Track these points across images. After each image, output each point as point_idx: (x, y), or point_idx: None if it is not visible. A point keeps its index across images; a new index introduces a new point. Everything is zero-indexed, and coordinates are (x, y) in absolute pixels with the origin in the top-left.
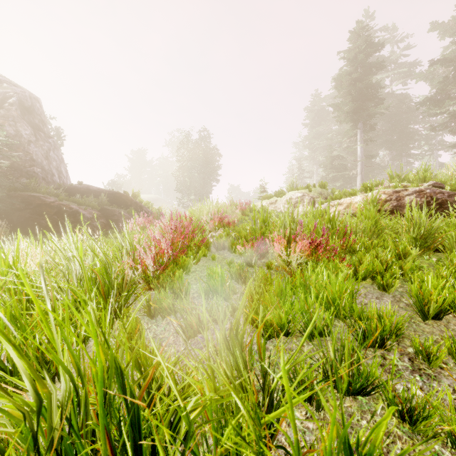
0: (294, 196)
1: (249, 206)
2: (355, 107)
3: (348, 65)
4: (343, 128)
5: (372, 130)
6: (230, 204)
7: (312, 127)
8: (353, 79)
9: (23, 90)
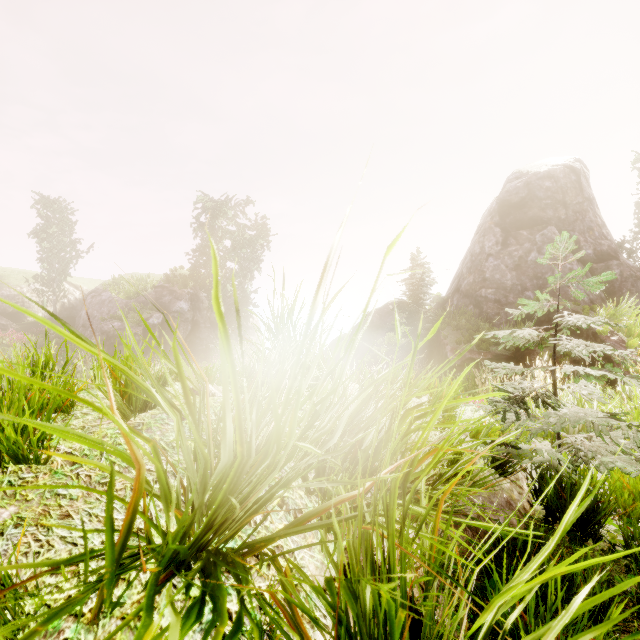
0: None
1: None
2: None
3: None
4: None
5: None
6: None
7: None
8: None
9: (520, 180)
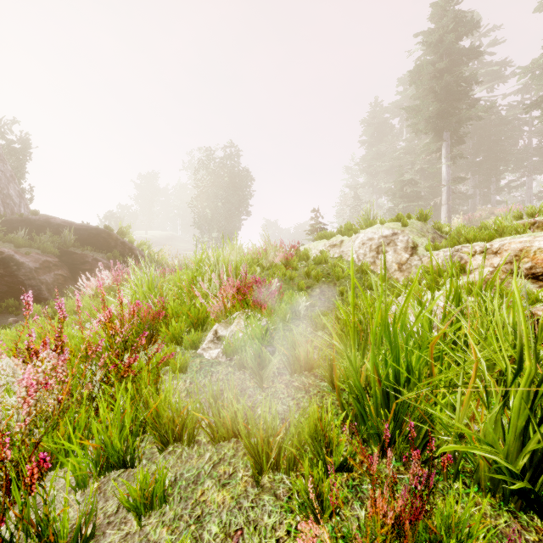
0: (376, 234)
1: (296, 252)
2: (439, 111)
3: (428, 55)
4: (414, 145)
5: (460, 143)
6: (265, 248)
7: (371, 145)
8: (436, 72)
9: None
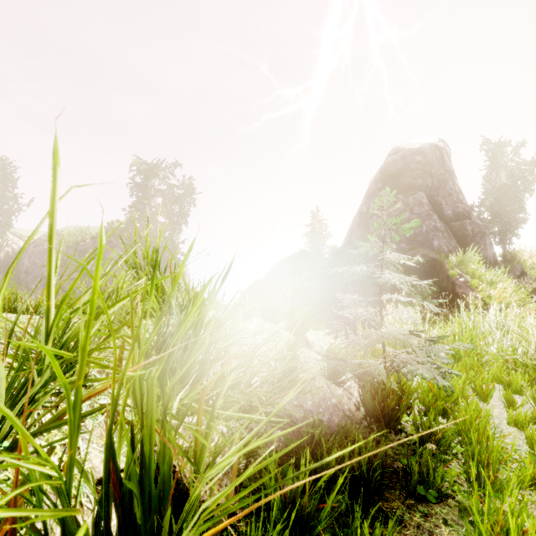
0: None
1: None
2: None
3: None
4: None
5: None
6: None
7: None
8: None
9: (398, 155)
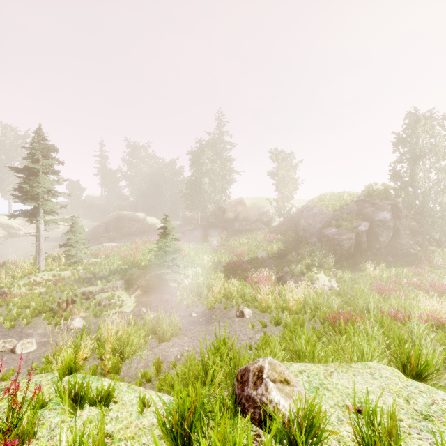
0: None
1: None
2: None
3: None
4: None
5: None
6: None
7: None
8: None
9: None
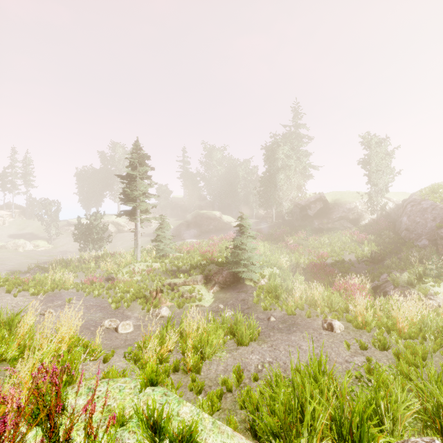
0: None
1: None
2: None
3: None
4: None
5: None
6: None
7: None
8: None
9: None
